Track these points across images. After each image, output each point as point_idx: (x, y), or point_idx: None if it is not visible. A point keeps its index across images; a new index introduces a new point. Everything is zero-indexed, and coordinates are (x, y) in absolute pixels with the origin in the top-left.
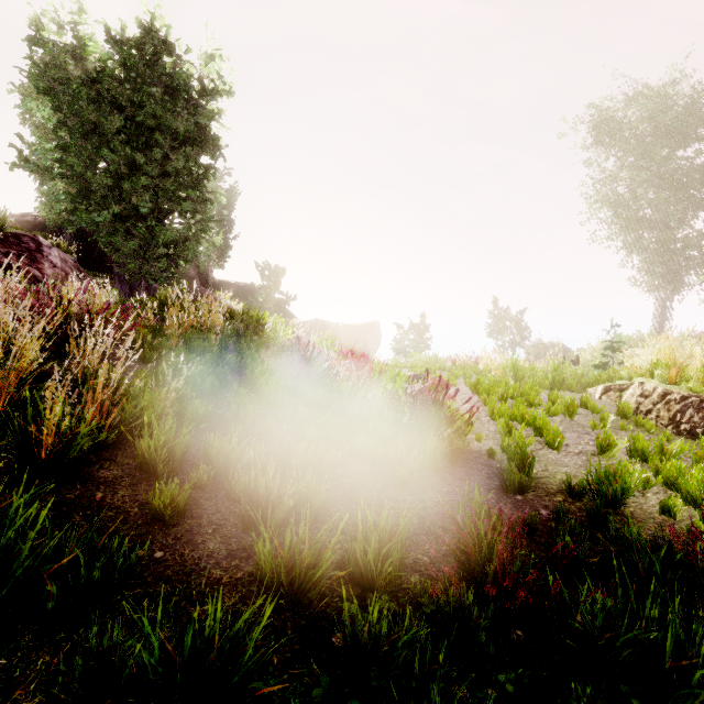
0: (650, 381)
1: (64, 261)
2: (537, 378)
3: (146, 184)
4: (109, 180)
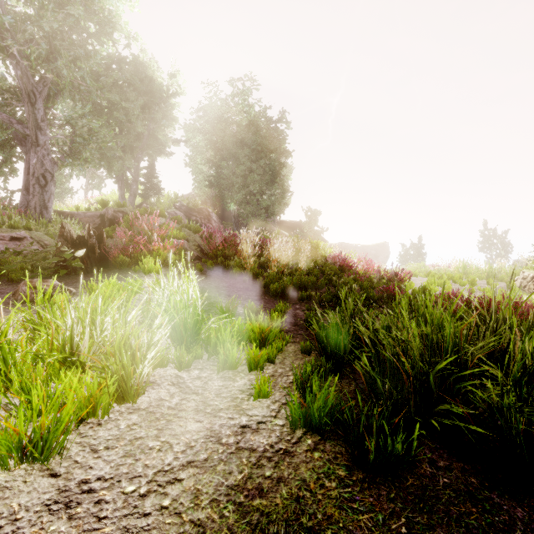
0: (529, 271)
1: (216, 218)
2: (477, 274)
3: (256, 178)
4: (242, 180)
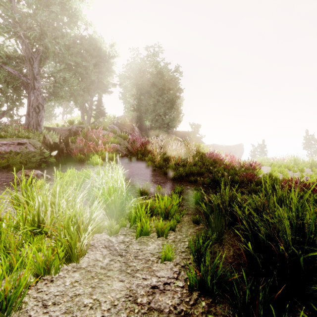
0: None
1: (138, 130)
2: (304, 164)
3: (161, 106)
4: (153, 107)
